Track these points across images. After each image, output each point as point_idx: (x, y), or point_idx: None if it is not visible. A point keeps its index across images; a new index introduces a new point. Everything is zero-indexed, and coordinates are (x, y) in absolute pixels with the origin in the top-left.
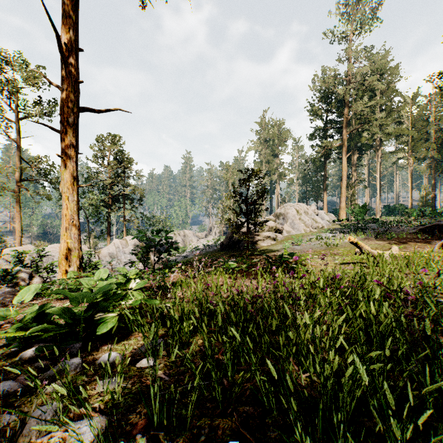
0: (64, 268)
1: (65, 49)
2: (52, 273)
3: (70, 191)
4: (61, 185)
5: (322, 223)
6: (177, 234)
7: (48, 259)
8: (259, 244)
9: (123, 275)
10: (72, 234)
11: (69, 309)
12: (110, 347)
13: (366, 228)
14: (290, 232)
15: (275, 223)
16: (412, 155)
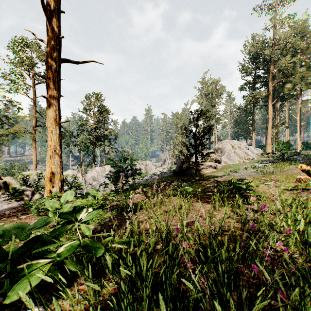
0: (48, 189)
1: (49, 11)
2: None
3: (53, 126)
4: (46, 121)
5: (253, 155)
6: (141, 164)
7: None
8: (203, 171)
9: (93, 195)
10: (55, 161)
11: None
12: None
13: (292, 159)
14: (227, 162)
15: (215, 155)
16: None
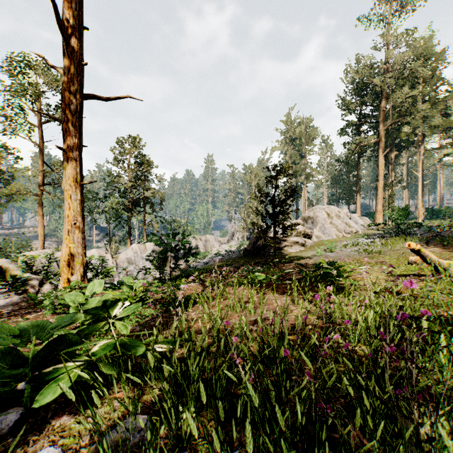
0: (65, 277)
1: (67, 27)
2: None
3: (72, 188)
4: (63, 181)
5: (357, 227)
6: (198, 239)
7: None
8: (286, 250)
9: (129, 286)
10: (75, 237)
11: (15, 350)
12: (64, 421)
13: (410, 232)
14: (320, 237)
15: (303, 227)
16: None
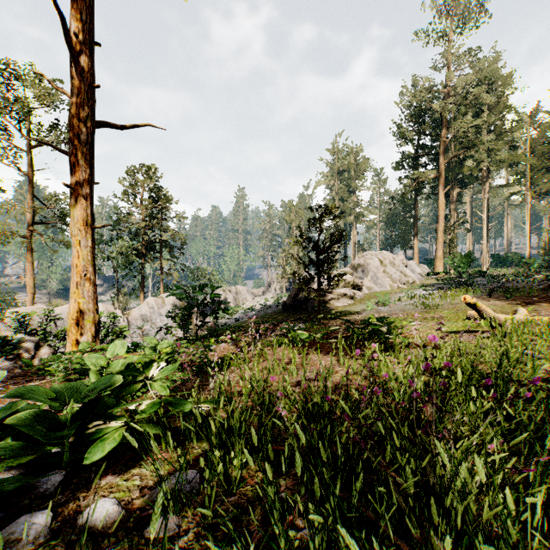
0: (73, 338)
1: (75, 42)
2: (65, 341)
3: (82, 233)
4: (70, 225)
5: (414, 277)
6: (227, 291)
7: (63, 322)
8: (332, 304)
9: (152, 347)
10: (85, 291)
11: (50, 413)
12: (110, 480)
13: (472, 283)
14: (372, 288)
15: (352, 277)
16: (530, 189)
